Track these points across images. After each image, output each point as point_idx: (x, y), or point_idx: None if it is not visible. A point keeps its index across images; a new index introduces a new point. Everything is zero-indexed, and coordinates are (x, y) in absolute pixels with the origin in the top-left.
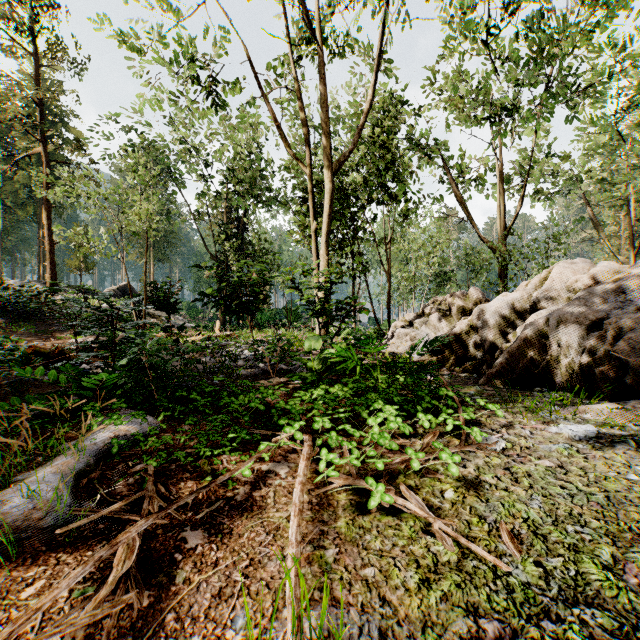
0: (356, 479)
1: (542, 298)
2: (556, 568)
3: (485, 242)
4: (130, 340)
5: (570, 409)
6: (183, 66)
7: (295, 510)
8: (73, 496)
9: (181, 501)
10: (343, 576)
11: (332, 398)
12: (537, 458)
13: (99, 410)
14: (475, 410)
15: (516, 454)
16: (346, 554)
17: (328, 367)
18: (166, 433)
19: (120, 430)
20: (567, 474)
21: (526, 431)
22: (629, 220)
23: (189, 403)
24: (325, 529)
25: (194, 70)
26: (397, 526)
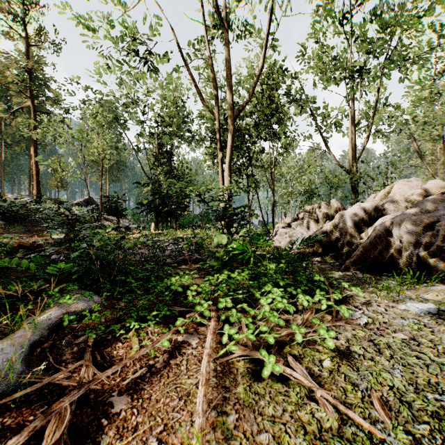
0: (252, 350)
1: (386, 207)
2: (423, 435)
3: (341, 167)
4: (85, 237)
5: (412, 290)
6: (127, 43)
7: (202, 380)
8: (26, 364)
9: (110, 371)
10: (242, 442)
11: (233, 282)
12: (393, 331)
13: (60, 290)
14: (340, 291)
15: (376, 328)
16: (244, 419)
17: (230, 257)
18: (107, 309)
19: (71, 307)
20: (419, 346)
21: (381, 308)
22: (444, 151)
23: (127, 284)
24: (227, 395)
25: (135, 46)
26: (286, 392)
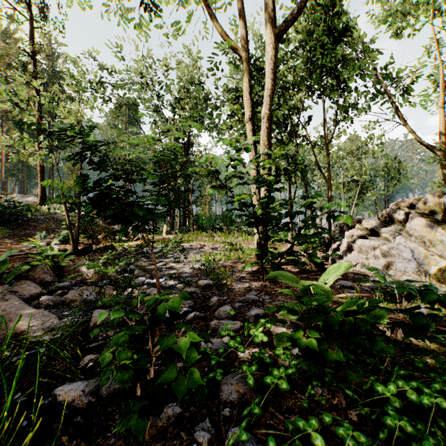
0: None
1: None
2: None
3: (425, 145)
4: None
5: None
6: None
7: None
8: None
9: None
10: None
11: None
12: None
13: None
14: None
15: None
16: None
17: None
18: None
19: None
20: None
21: None
22: None
23: None
24: None
25: None
26: None
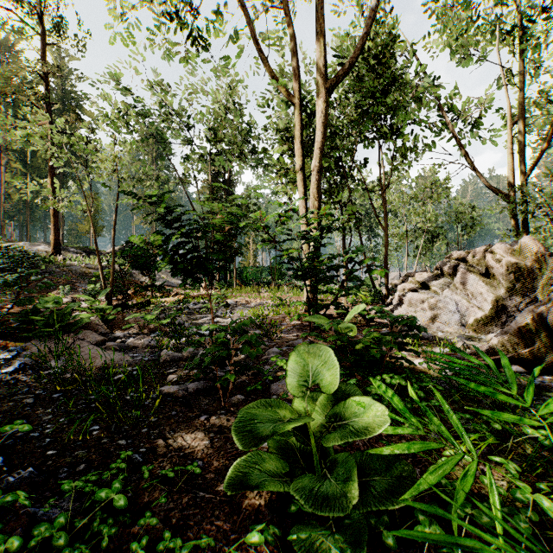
0: None
1: None
2: None
3: (494, 190)
4: None
5: None
6: None
7: None
8: None
9: None
10: None
11: None
12: None
13: None
14: None
15: None
16: None
17: None
18: None
19: None
20: None
21: None
22: None
23: None
24: None
25: None
26: None
